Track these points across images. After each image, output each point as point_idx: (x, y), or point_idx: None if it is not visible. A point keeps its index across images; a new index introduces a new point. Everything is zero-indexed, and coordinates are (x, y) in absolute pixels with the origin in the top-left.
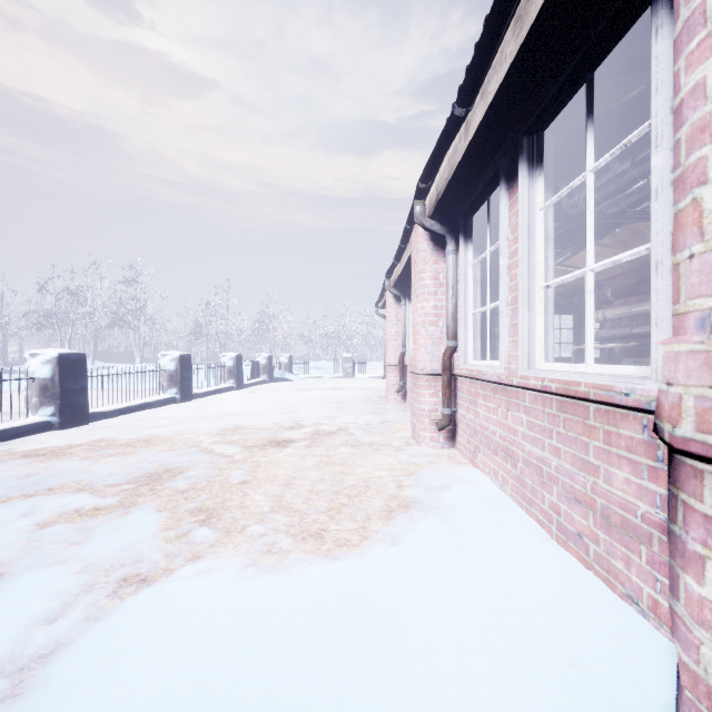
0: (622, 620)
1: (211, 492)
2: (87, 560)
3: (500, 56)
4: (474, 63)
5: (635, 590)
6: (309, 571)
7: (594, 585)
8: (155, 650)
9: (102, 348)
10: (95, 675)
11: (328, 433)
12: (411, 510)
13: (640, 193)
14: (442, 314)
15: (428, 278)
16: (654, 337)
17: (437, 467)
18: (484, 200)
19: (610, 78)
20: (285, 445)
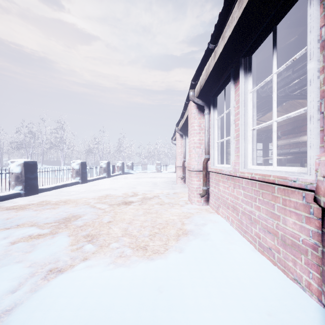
0: (292, 291)
1: (94, 226)
2: (33, 260)
3: (231, 18)
4: (219, 22)
5: (299, 276)
6: (140, 266)
7: (278, 273)
8: (63, 308)
9: (46, 159)
10: (32, 321)
11: (149, 198)
12: (188, 235)
13: (295, 85)
14: (202, 143)
15: (196, 126)
16: (309, 153)
17: (200, 215)
18: (222, 89)
19: (282, 31)
20: (129, 204)
